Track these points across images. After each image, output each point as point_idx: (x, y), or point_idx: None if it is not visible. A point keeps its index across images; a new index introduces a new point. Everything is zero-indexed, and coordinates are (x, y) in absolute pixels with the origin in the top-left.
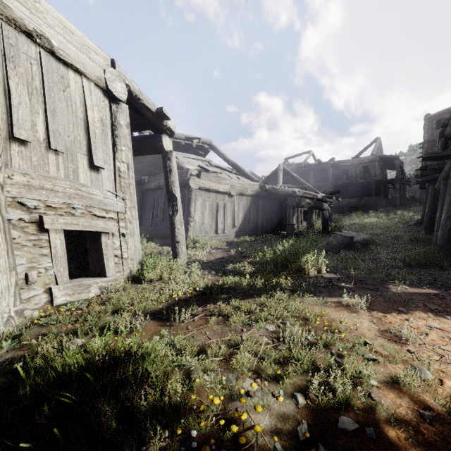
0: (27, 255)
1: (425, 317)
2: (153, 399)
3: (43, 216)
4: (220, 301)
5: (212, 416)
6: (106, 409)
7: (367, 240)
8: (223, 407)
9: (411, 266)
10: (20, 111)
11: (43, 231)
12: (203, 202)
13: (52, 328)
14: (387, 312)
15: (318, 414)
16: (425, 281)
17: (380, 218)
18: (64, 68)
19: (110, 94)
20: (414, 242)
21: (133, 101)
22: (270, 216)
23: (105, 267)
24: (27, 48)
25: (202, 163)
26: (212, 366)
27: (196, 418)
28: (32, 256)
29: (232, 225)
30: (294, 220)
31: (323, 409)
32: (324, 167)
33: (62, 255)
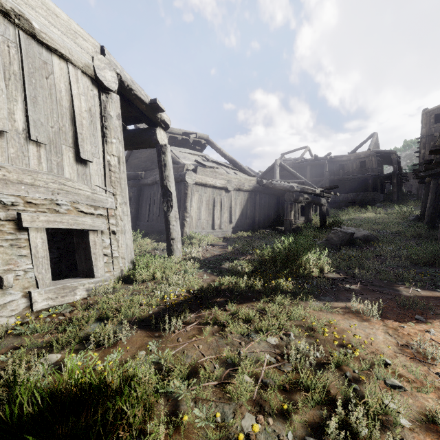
0: (2, 256)
1: None
2: None
3: (21, 213)
4: (215, 307)
5: None
6: None
7: (368, 236)
8: None
9: (419, 265)
10: None
11: (22, 230)
12: (199, 197)
13: (25, 340)
14: (403, 321)
15: None
16: (437, 283)
17: (378, 213)
18: (47, 53)
19: (100, 82)
20: (417, 238)
21: (125, 92)
22: (268, 211)
23: (93, 267)
24: (3, 30)
25: (199, 158)
26: (204, 394)
27: None
28: (9, 258)
29: (229, 221)
30: (292, 215)
31: None
32: (321, 162)
33: (44, 255)
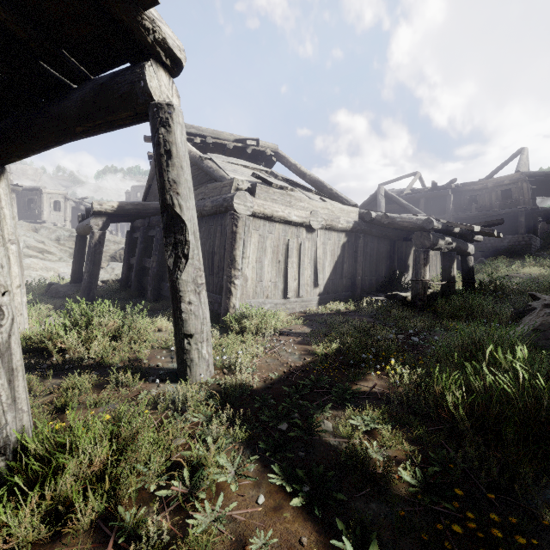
0: None
1: None
2: None
3: None
4: None
5: None
6: None
7: None
8: None
9: None
10: None
11: None
12: (260, 241)
13: None
14: None
15: None
16: None
17: (547, 267)
18: None
19: None
20: None
21: None
22: (376, 266)
23: None
24: None
25: (261, 174)
26: None
27: None
28: None
29: (314, 283)
30: (427, 272)
31: None
32: (441, 193)
33: None
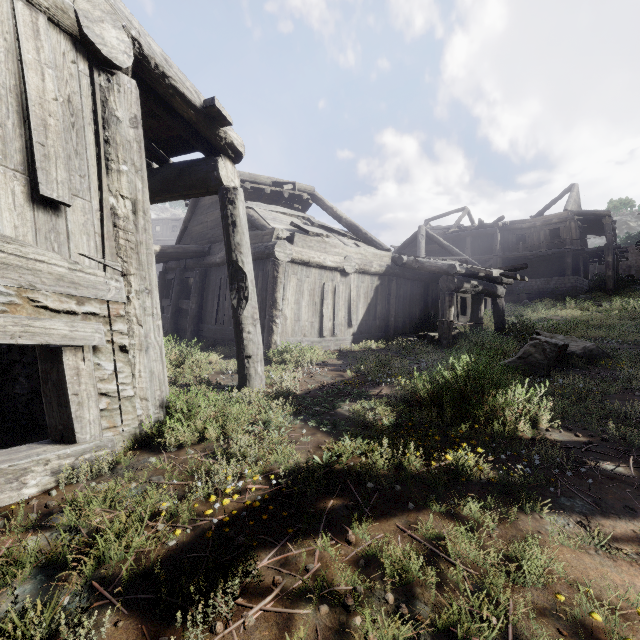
0: None
1: None
2: None
3: None
4: (323, 536)
5: None
6: None
7: (592, 351)
8: None
9: None
10: None
11: None
12: (298, 284)
13: None
14: None
15: None
16: None
17: (586, 309)
18: None
19: (91, 48)
20: None
21: (153, 80)
22: (410, 308)
23: (72, 422)
24: None
25: (298, 220)
26: None
27: None
28: None
29: (348, 323)
30: (451, 314)
31: None
32: (488, 231)
33: None
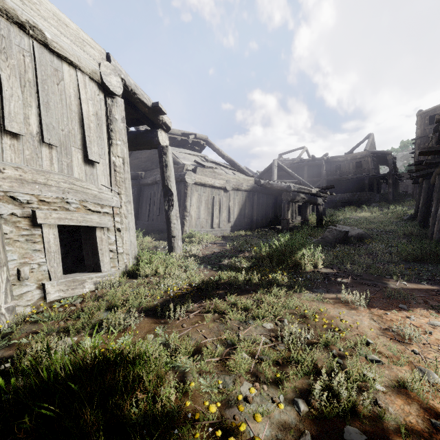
0: (19, 250)
1: (426, 314)
2: (145, 405)
3: (36, 211)
4: (216, 298)
5: (208, 425)
6: (94, 419)
7: (362, 235)
8: (220, 415)
9: (408, 261)
10: (11, 104)
11: (36, 226)
12: (199, 197)
13: (43, 325)
14: (387, 309)
15: (321, 423)
16: (423, 276)
17: (374, 212)
18: (58, 60)
19: (106, 87)
20: (409, 236)
21: (129, 96)
22: (265, 211)
23: (100, 262)
24: (19, 40)
25: (198, 158)
26: (208, 367)
27: (190, 428)
28: (25, 252)
29: (228, 220)
30: (289, 214)
31: (326, 417)
32: (318, 162)
33: (55, 250)
